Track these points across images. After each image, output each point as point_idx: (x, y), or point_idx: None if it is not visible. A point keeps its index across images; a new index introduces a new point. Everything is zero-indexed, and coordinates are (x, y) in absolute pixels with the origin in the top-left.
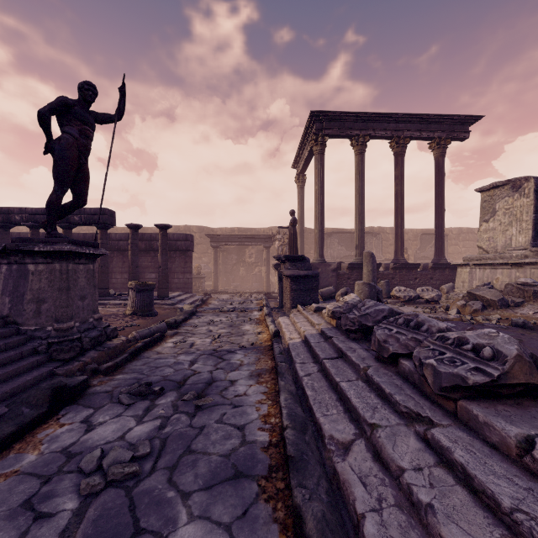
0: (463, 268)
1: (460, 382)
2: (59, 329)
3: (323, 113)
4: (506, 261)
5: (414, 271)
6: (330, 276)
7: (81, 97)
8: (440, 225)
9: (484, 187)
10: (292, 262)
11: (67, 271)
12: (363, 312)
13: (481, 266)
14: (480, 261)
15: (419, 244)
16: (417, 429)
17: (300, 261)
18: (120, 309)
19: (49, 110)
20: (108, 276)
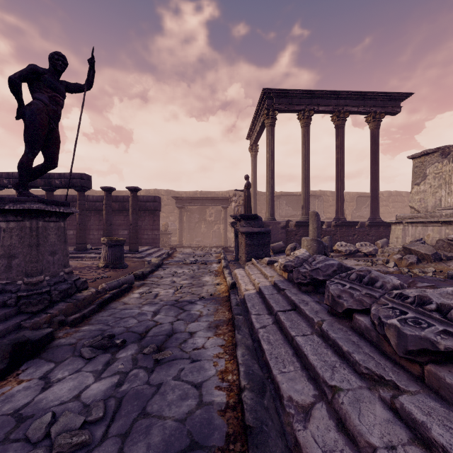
0: (397, 226)
1: (428, 347)
2: (28, 283)
3: (273, 91)
4: (437, 219)
5: (352, 229)
6: (280, 232)
7: (52, 66)
8: (375, 188)
9: (416, 155)
10: (247, 220)
11: (37, 228)
12: (314, 266)
13: (413, 223)
14: (412, 219)
15: (355, 205)
16: (382, 395)
17: (254, 219)
18: (95, 262)
19: (19, 77)
20: (85, 233)
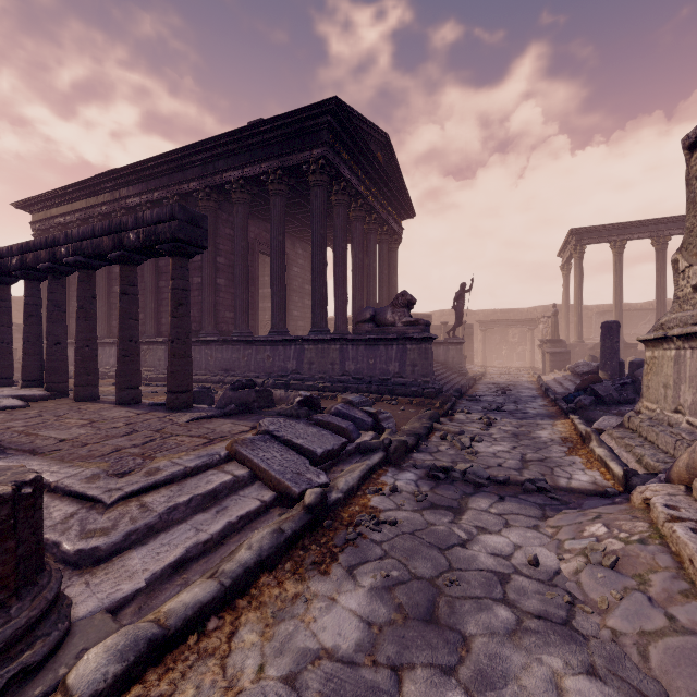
0: None
1: (583, 372)
2: (460, 367)
3: (581, 229)
4: None
5: None
6: (587, 353)
7: (462, 288)
8: None
9: None
10: (552, 344)
11: (461, 348)
12: (578, 365)
13: None
14: None
15: None
16: (573, 383)
17: (558, 342)
18: None
19: (456, 297)
20: None
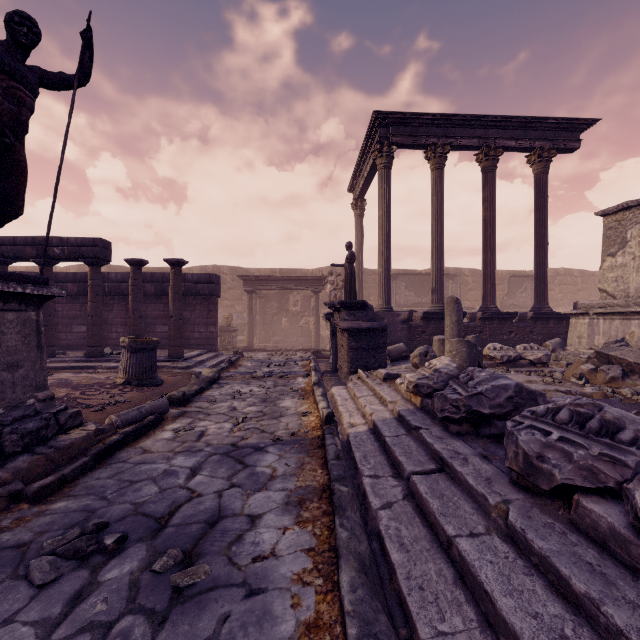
0: (579, 319)
1: None
2: None
3: (389, 115)
4: None
5: (508, 323)
6: (399, 329)
7: (10, 36)
8: (542, 263)
9: (609, 210)
10: (350, 311)
11: None
12: (473, 390)
13: (606, 315)
14: (604, 308)
15: (506, 288)
16: None
17: (360, 308)
18: (111, 376)
19: None
20: (101, 330)
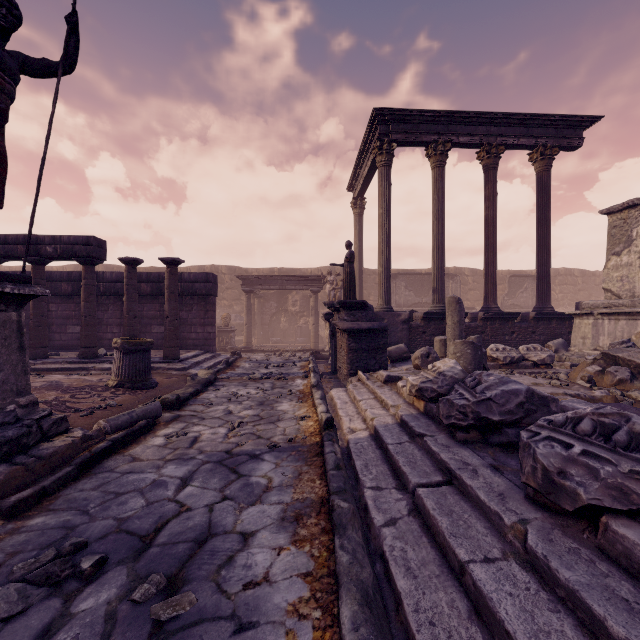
0: (583, 319)
1: None
2: None
3: (389, 112)
4: None
5: (510, 323)
6: (400, 329)
7: None
8: (544, 262)
9: (614, 208)
10: (350, 311)
11: None
12: (482, 395)
13: (612, 315)
14: (609, 308)
15: (507, 288)
16: None
17: (360, 308)
18: (104, 378)
19: None
20: (94, 330)
